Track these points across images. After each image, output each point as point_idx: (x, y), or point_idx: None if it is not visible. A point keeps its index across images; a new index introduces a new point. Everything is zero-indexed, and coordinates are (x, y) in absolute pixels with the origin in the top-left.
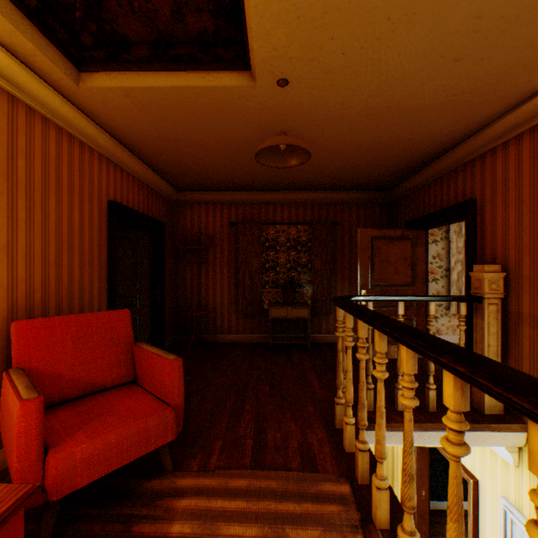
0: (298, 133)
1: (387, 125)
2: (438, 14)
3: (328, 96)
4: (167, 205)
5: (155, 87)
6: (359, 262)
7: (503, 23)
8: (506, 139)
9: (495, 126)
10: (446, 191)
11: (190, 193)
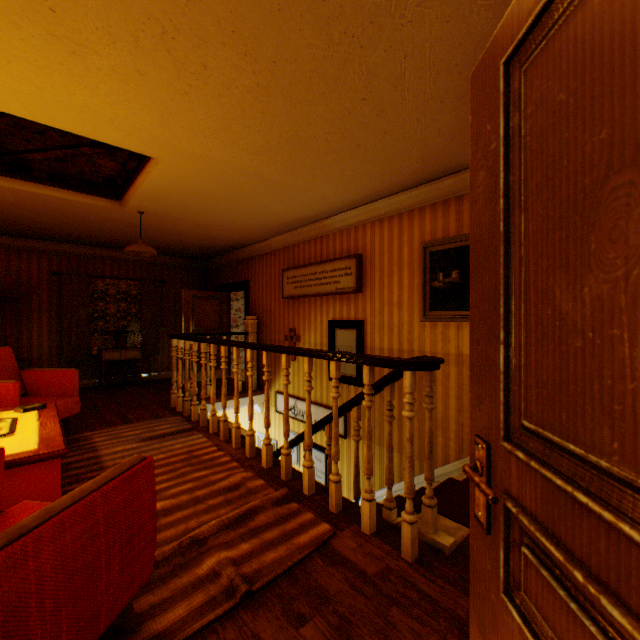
0: (144, 227)
1: (202, 235)
2: (219, 216)
3: (168, 221)
4: None
5: (45, 194)
6: (184, 313)
7: (243, 223)
8: (259, 254)
9: (255, 247)
10: (238, 271)
11: None
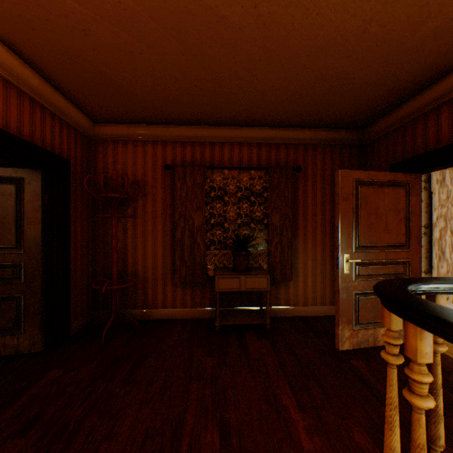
0: None
1: None
2: None
3: None
4: (77, 139)
5: None
6: (340, 216)
7: None
8: None
9: None
10: None
11: (111, 126)
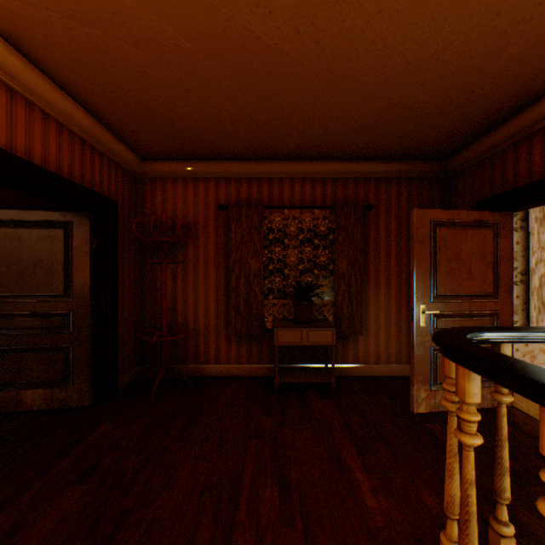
0: None
1: None
2: None
3: None
4: (125, 178)
5: None
6: (415, 261)
7: None
8: None
9: None
10: None
11: (160, 163)
